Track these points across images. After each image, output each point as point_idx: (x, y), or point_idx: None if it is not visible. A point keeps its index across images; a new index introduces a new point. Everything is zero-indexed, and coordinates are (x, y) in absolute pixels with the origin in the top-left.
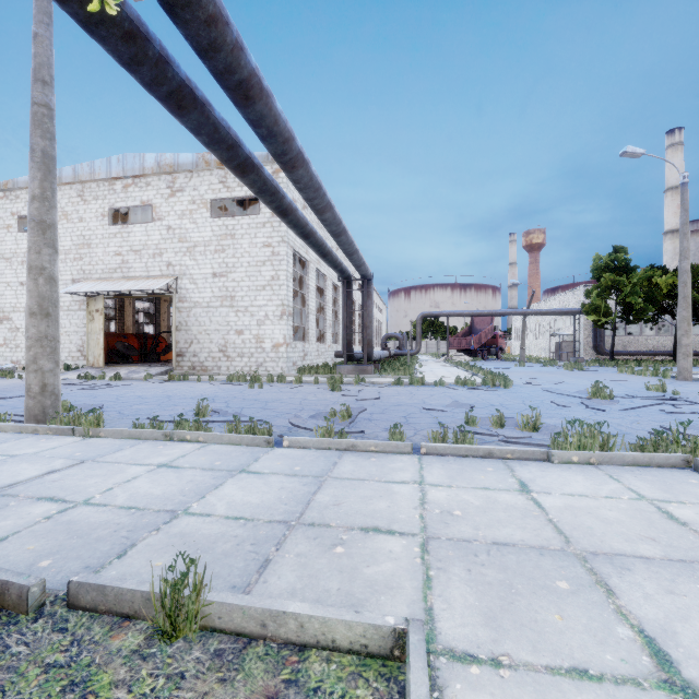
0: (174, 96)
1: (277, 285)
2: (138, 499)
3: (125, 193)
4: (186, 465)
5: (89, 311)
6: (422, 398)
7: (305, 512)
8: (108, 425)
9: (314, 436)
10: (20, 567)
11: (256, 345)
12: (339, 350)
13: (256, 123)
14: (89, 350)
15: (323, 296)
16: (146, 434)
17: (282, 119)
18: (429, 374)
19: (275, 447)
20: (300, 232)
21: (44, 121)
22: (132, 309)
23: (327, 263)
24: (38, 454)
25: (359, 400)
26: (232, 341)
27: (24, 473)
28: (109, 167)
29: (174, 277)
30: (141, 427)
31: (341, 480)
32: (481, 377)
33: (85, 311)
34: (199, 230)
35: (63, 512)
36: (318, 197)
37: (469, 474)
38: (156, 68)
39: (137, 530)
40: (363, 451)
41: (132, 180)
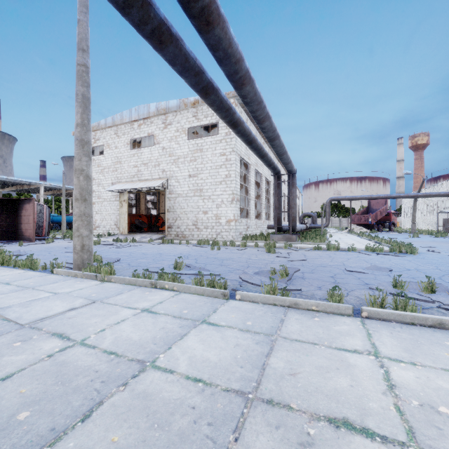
0: (156, 33)
1: (229, 181)
2: (119, 344)
3: (139, 129)
4: (161, 311)
5: (120, 201)
6: (340, 260)
7: (261, 381)
8: (119, 273)
9: (259, 291)
10: (2, 417)
11: (215, 221)
12: (270, 224)
13: (215, 47)
14: (120, 224)
15: (259, 188)
16: (139, 282)
17: (234, 42)
18: (339, 241)
19: (230, 299)
20: (246, 139)
21: (83, 75)
22: (144, 200)
23: (263, 163)
24: (70, 293)
25: (290, 261)
26: (200, 218)
27: (54, 309)
28: (131, 115)
29: (166, 179)
30: (137, 276)
31: (291, 341)
32: (384, 245)
33: (118, 201)
34: (180, 148)
35: (63, 351)
36: (260, 109)
37: (427, 348)
38: (142, 9)
39: (108, 382)
40: (304, 309)
41: (143, 121)
